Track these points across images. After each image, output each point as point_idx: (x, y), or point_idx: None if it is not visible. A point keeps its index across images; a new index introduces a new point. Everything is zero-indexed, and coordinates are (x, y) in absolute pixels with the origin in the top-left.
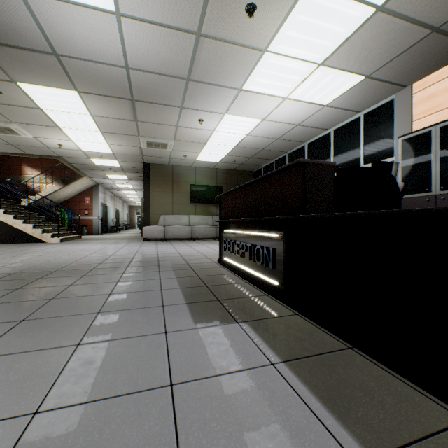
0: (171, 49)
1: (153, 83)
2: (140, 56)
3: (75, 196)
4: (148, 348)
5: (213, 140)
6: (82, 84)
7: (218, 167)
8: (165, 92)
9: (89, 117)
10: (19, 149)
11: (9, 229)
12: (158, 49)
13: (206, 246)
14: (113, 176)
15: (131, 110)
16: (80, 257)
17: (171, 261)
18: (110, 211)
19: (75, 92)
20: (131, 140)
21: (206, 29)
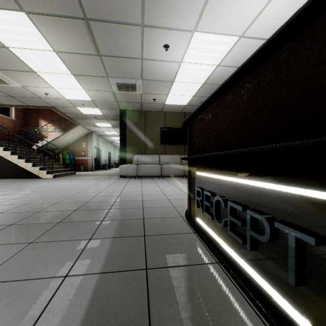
0: None
1: None
2: None
3: (75, 141)
4: None
5: (181, 76)
6: None
7: (186, 111)
8: None
9: (55, 55)
10: (20, 101)
11: (15, 167)
12: None
13: (174, 185)
14: (100, 124)
15: (90, 38)
16: (34, 199)
17: (125, 211)
18: (102, 153)
19: (22, 13)
20: (102, 83)
21: None
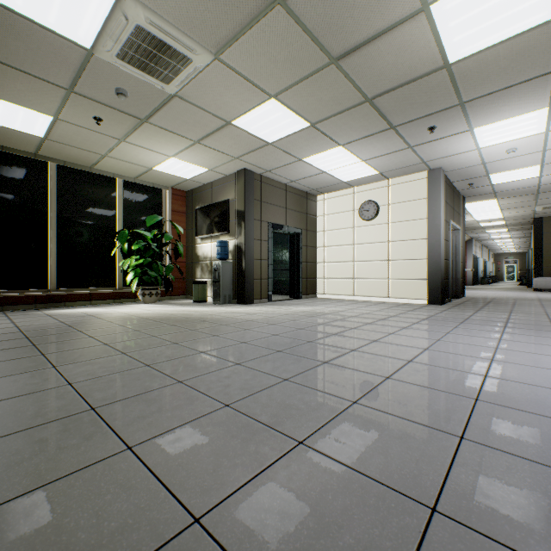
0: None
1: None
2: (549, 181)
3: None
4: None
5: None
6: (501, 196)
7: None
8: None
9: (496, 206)
10: None
11: None
12: None
13: None
14: (491, 231)
15: (533, 197)
16: (494, 295)
17: None
18: (479, 263)
19: (494, 200)
20: (525, 208)
21: None
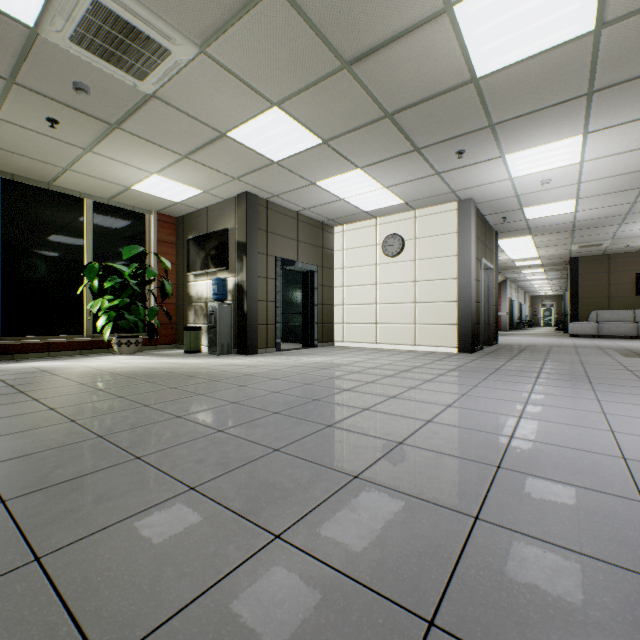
0: (610, 210)
1: (593, 222)
2: (585, 217)
3: None
4: (604, 357)
5: None
6: (536, 233)
7: None
8: (603, 222)
9: (531, 243)
10: None
11: None
12: (600, 212)
13: None
14: (527, 271)
15: (569, 234)
16: (529, 342)
17: (609, 347)
18: (514, 306)
19: (529, 236)
20: (561, 247)
21: (639, 200)
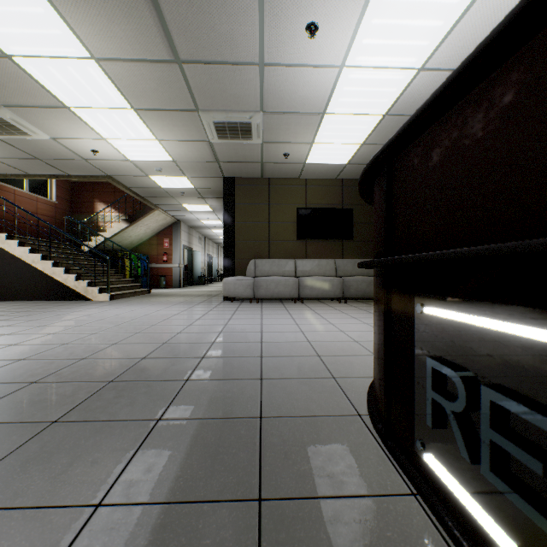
0: None
1: None
2: None
3: (152, 237)
4: None
5: (339, 101)
6: None
7: (345, 177)
8: None
9: (96, 68)
10: (54, 167)
11: (48, 280)
12: None
13: (325, 319)
14: (192, 207)
15: (156, 20)
16: (47, 347)
17: (219, 388)
18: (197, 257)
19: None
20: (188, 125)
21: None
